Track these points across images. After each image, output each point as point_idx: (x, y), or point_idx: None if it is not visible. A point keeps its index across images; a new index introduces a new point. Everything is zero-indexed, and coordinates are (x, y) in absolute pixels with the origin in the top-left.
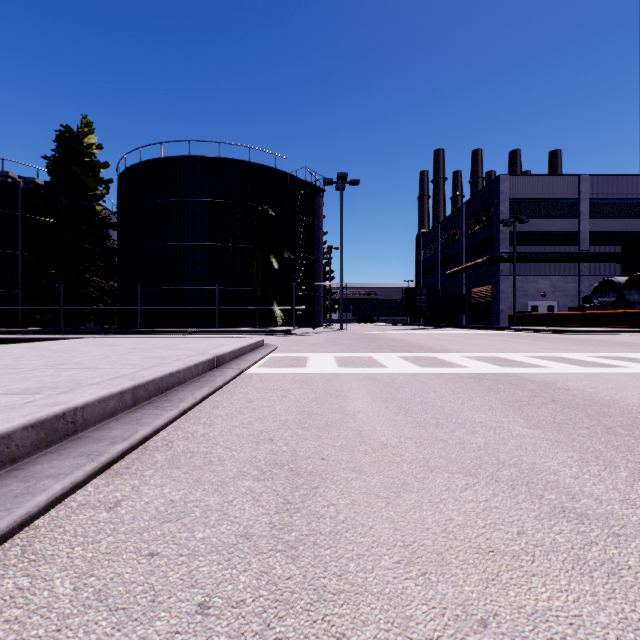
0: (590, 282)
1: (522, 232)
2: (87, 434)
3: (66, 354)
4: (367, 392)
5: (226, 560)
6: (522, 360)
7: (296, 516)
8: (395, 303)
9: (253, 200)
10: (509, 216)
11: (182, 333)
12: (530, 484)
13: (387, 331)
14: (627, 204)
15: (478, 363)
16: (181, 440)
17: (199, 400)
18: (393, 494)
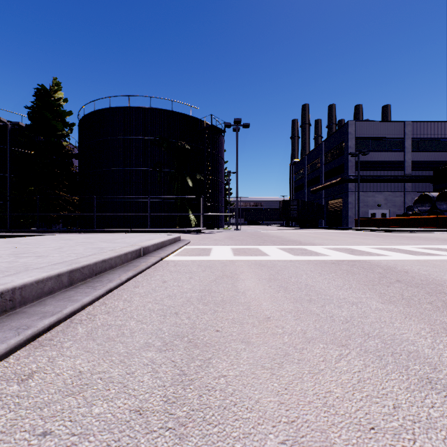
0: (412, 196)
1: (364, 161)
2: (24, 309)
3: (30, 246)
4: (255, 274)
5: (115, 440)
6: (368, 250)
7: (189, 388)
8: (275, 211)
9: (174, 138)
10: (355, 150)
11: (123, 232)
12: (395, 354)
13: (269, 231)
14: (437, 141)
15: (336, 253)
16: (103, 314)
17: (124, 281)
18: (277, 365)
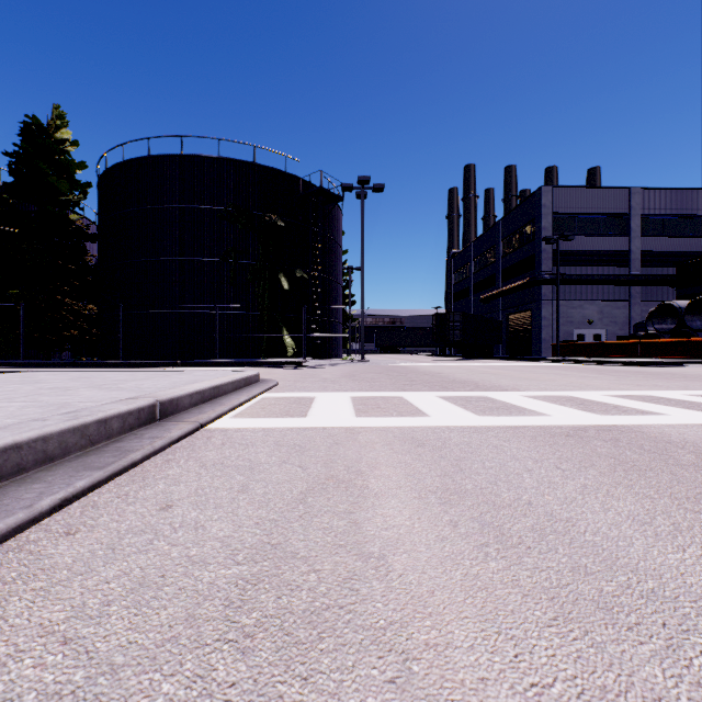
0: (641, 308)
1: (566, 251)
2: None
3: None
4: (405, 474)
5: None
6: (612, 402)
7: None
8: (423, 331)
9: (259, 208)
10: (552, 233)
11: (169, 365)
12: None
13: (416, 363)
14: (681, 221)
15: (556, 407)
16: None
17: (46, 509)
18: None
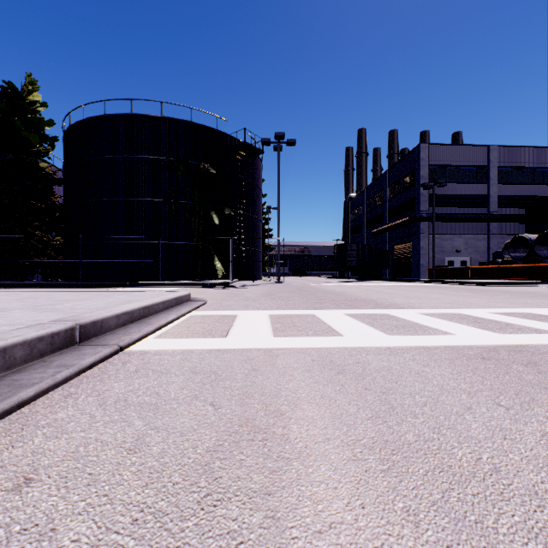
0: (498, 240)
1: (439, 195)
2: None
3: None
4: (331, 415)
5: None
6: (502, 319)
7: None
8: (326, 258)
9: (195, 158)
10: (428, 181)
11: (119, 286)
12: None
13: (322, 283)
14: (529, 172)
15: (455, 325)
16: None
17: None
18: None
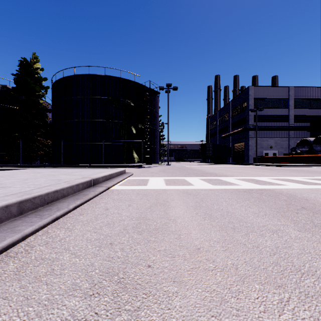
0: (294, 141)
1: (260, 115)
2: None
3: (3, 178)
4: (183, 202)
5: None
6: (269, 181)
7: None
8: (196, 151)
9: (122, 97)
10: (253, 107)
11: (84, 166)
12: None
13: (192, 165)
14: (313, 101)
15: (245, 182)
16: (41, 245)
17: (71, 209)
18: (214, 319)
